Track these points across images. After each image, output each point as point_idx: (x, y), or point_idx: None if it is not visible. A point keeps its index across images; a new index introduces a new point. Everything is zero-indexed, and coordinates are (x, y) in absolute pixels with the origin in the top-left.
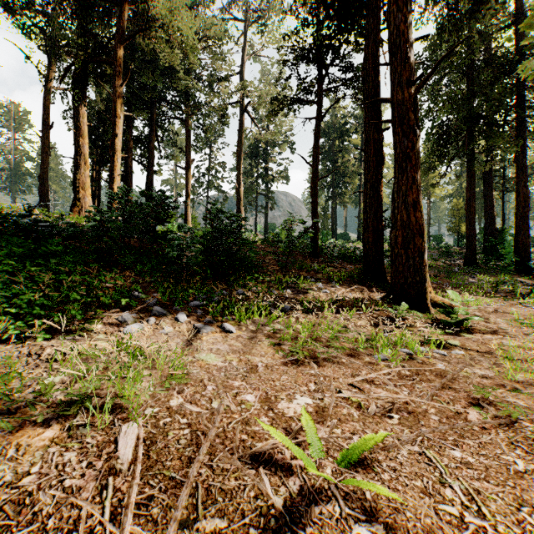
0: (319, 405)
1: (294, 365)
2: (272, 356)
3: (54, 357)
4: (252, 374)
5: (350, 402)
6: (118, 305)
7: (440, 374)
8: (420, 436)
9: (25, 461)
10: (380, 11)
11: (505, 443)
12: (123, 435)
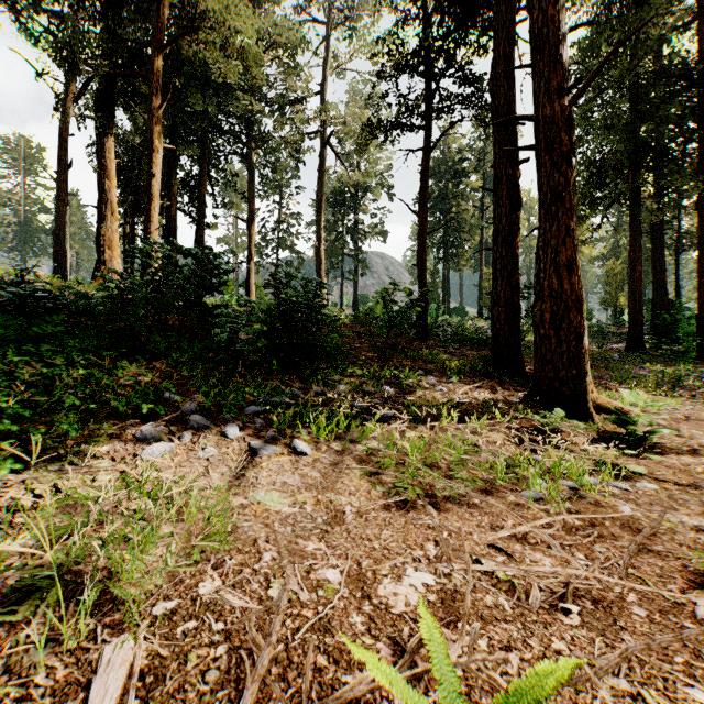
0: (446, 588)
1: (401, 509)
2: (367, 494)
3: (14, 508)
4: (336, 527)
5: (495, 581)
6: (138, 413)
7: (627, 524)
8: (627, 658)
9: None
10: None
11: None
12: (103, 670)
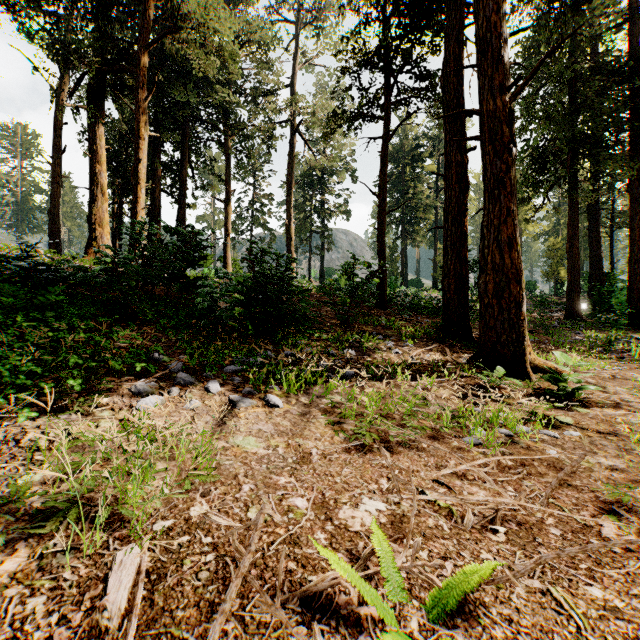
0: (396, 513)
1: (360, 451)
2: (330, 440)
3: (34, 446)
4: (304, 465)
5: (436, 508)
6: (132, 371)
7: (553, 464)
8: (540, 565)
9: None
10: (463, 2)
11: None
12: (117, 568)
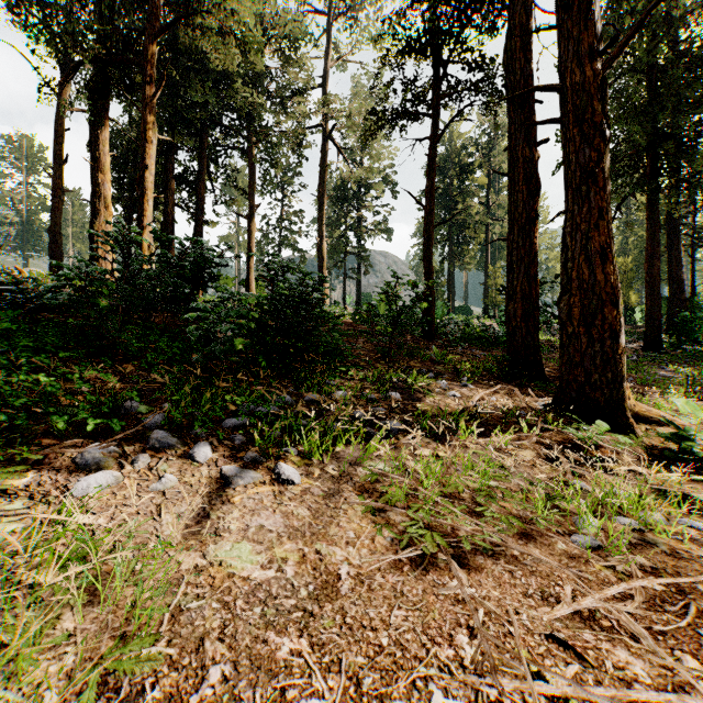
0: None
1: (417, 566)
2: (370, 544)
3: None
4: (326, 604)
5: None
6: (86, 429)
7: None
8: None
9: None
10: None
11: None
12: None
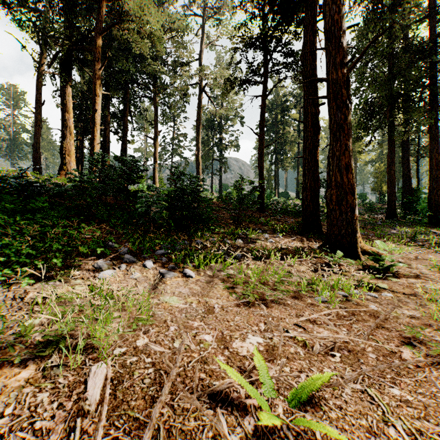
0: (269, 344)
1: (246, 306)
2: (226, 298)
3: (35, 301)
4: (209, 315)
5: (296, 341)
6: (94, 254)
7: (373, 314)
8: (361, 375)
9: (0, 402)
10: (316, 5)
11: (439, 381)
12: (93, 376)
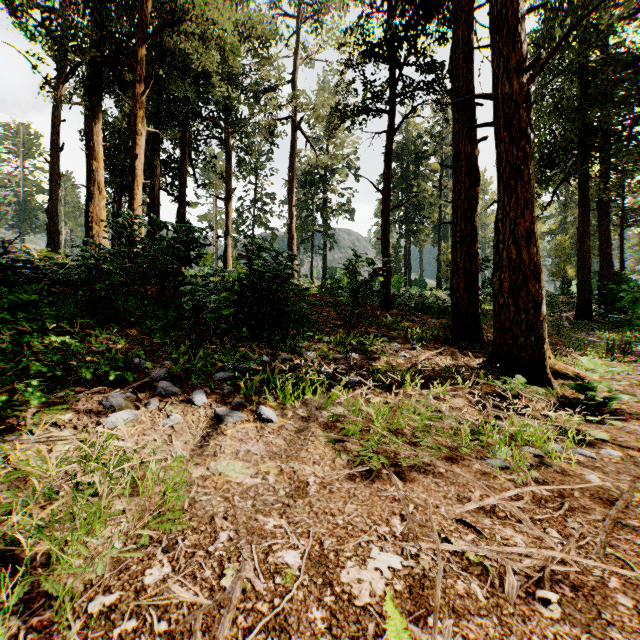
0: (414, 573)
1: (366, 479)
2: (331, 463)
3: None
4: (298, 500)
5: (465, 563)
6: (106, 380)
7: (597, 495)
8: None
9: None
10: None
11: None
12: None
